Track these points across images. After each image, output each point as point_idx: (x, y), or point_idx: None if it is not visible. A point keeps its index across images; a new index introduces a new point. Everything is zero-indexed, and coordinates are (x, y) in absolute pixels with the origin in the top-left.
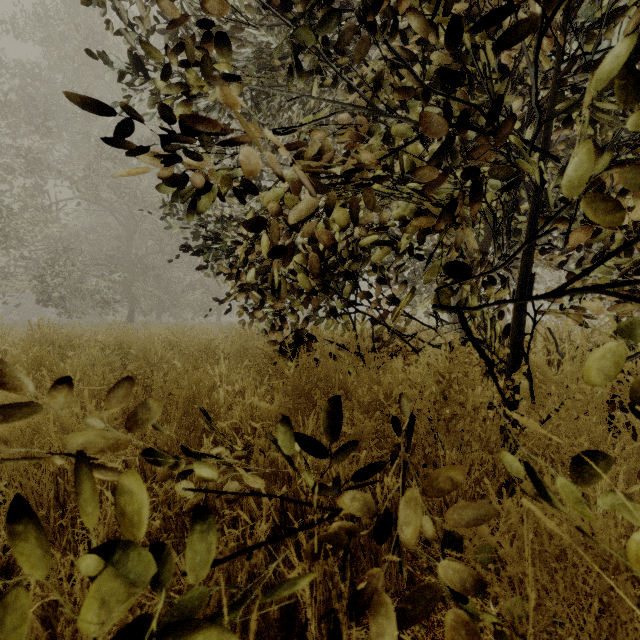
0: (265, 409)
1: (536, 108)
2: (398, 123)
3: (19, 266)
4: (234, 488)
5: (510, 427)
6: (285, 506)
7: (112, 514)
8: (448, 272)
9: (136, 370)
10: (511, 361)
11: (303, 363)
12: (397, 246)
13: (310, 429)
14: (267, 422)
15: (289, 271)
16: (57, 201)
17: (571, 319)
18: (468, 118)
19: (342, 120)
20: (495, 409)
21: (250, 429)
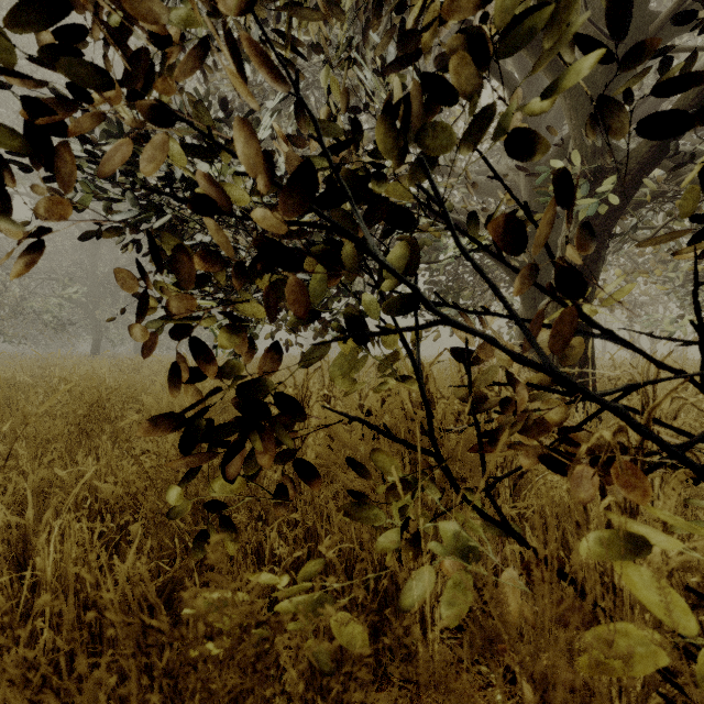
0: None
1: None
2: None
3: None
4: None
5: None
6: None
7: None
8: None
9: None
10: None
11: None
12: None
13: None
14: None
15: None
16: None
17: None
18: None
19: None
20: None
21: None
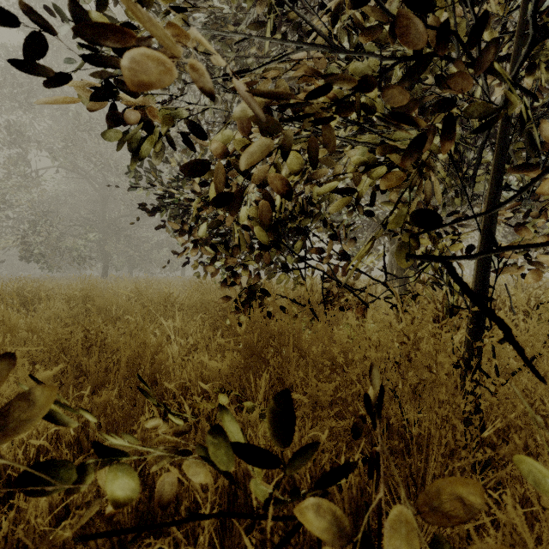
0: (215, 368)
1: (530, 24)
2: (357, 63)
3: (5, 227)
4: (168, 483)
5: (488, 396)
6: (234, 487)
7: (10, 522)
8: (417, 221)
9: (89, 325)
10: (474, 318)
11: (255, 320)
12: (357, 194)
13: (262, 391)
14: (217, 382)
15: (242, 227)
16: (38, 169)
17: (531, 274)
18: (447, 39)
19: (297, 55)
20: (470, 375)
21: (200, 388)
